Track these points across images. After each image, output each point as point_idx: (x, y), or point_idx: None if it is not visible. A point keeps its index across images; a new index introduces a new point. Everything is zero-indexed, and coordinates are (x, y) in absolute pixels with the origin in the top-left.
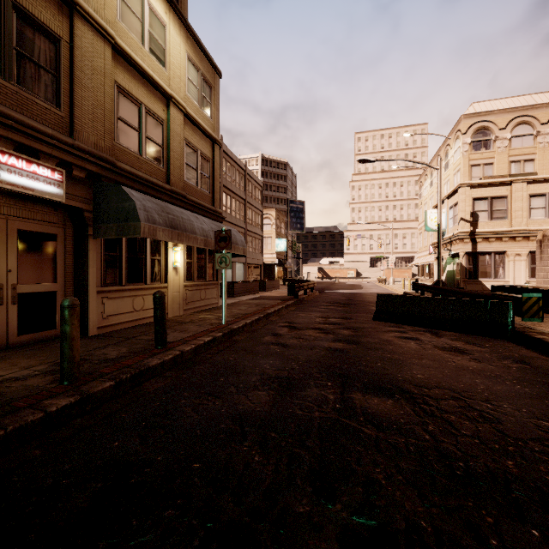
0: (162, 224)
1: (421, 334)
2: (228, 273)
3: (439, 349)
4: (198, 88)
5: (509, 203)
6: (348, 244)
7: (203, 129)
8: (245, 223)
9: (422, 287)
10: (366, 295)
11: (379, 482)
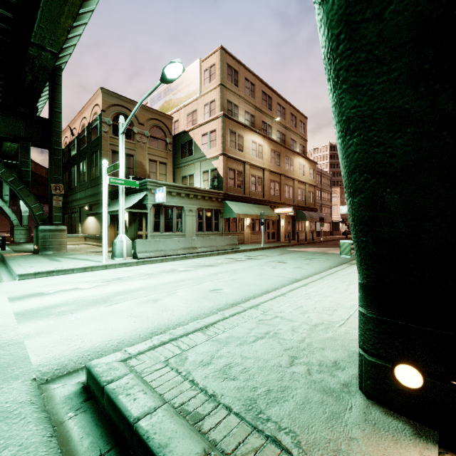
0: (309, 218)
1: None
2: None
3: None
4: (311, 174)
5: None
6: None
7: (312, 185)
8: (321, 200)
9: None
10: None
11: None
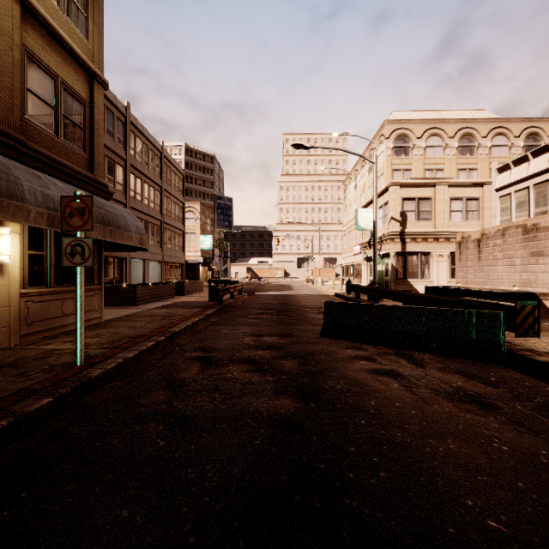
0: None
1: (395, 362)
2: (140, 273)
3: (445, 398)
4: None
5: (434, 205)
6: (277, 243)
7: (69, 46)
8: (162, 214)
9: (358, 289)
10: (300, 297)
11: None
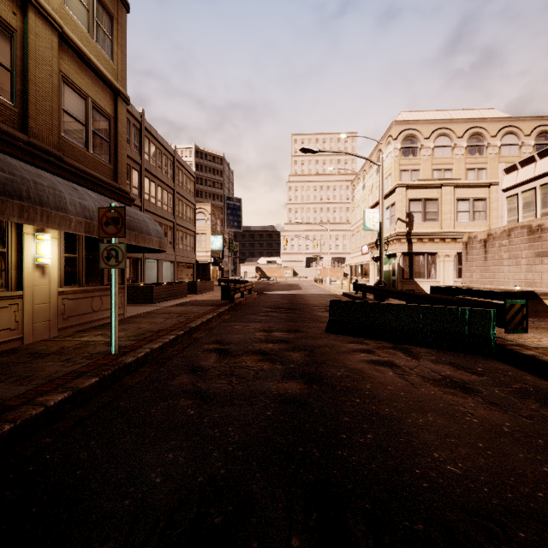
0: None
1: (393, 355)
2: (154, 272)
3: (432, 384)
4: (88, 9)
5: (440, 206)
6: (286, 243)
7: (97, 69)
8: (174, 216)
9: (364, 288)
10: (308, 297)
11: None
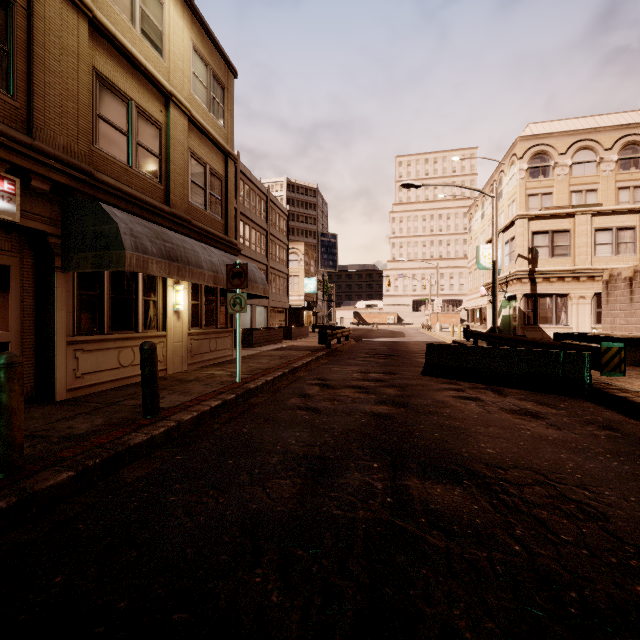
0: (156, 254)
1: (482, 393)
2: (247, 318)
3: (507, 412)
4: (207, 88)
5: (573, 238)
6: (388, 284)
7: (214, 138)
8: (267, 258)
9: (475, 335)
10: (410, 344)
11: (462, 636)
